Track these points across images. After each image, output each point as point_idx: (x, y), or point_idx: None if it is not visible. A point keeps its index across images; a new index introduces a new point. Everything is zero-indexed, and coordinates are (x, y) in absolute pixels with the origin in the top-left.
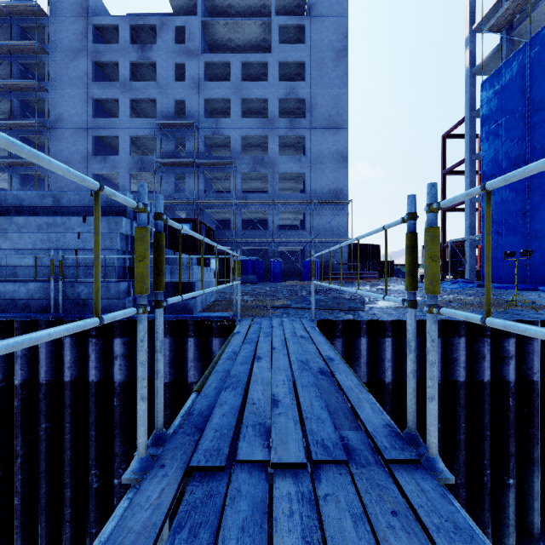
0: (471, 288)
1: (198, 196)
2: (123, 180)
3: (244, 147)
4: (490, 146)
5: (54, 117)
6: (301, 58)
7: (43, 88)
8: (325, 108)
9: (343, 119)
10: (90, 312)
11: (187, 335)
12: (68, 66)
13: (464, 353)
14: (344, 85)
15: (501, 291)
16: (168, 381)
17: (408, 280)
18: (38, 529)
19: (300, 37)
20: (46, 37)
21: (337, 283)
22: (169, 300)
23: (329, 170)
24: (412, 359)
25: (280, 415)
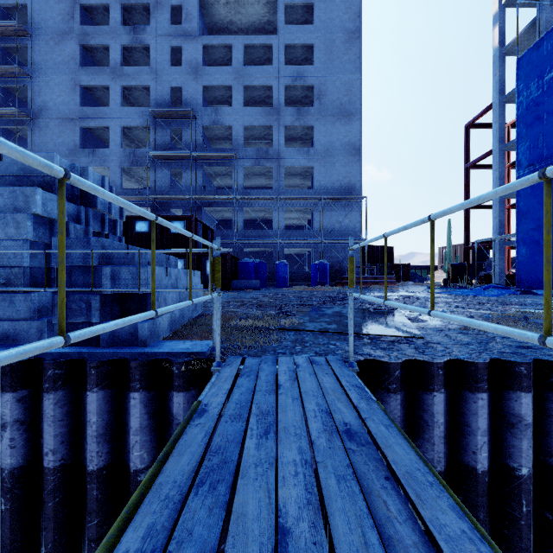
0: (512, 295)
1: (196, 192)
2: (113, 175)
3: (247, 140)
4: (528, 131)
5: (37, 105)
6: (310, 40)
7: (25, 74)
8: (336, 95)
9: (356, 107)
10: None
11: (129, 386)
12: (53, 50)
13: None
14: (357, 70)
15: None
16: (94, 467)
17: None
18: None
19: (308, 18)
20: (29, 18)
21: None
22: None
23: (340, 164)
24: None
25: None
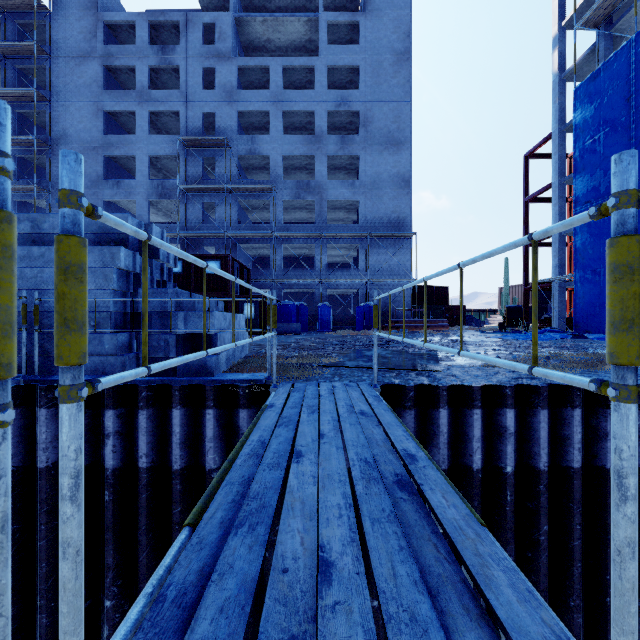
0: (564, 339)
1: (231, 228)
2: (139, 209)
3: (286, 170)
4: (585, 166)
5: (56, 132)
6: (355, 62)
7: (43, 98)
8: (384, 122)
9: (405, 135)
10: None
11: (205, 405)
12: (74, 72)
13: (579, 430)
14: (406, 94)
15: (603, 343)
16: (178, 467)
17: (620, 340)
18: None
19: (353, 37)
20: (47, 36)
21: (399, 334)
22: (105, 379)
23: (388, 197)
24: (630, 516)
25: (336, 613)
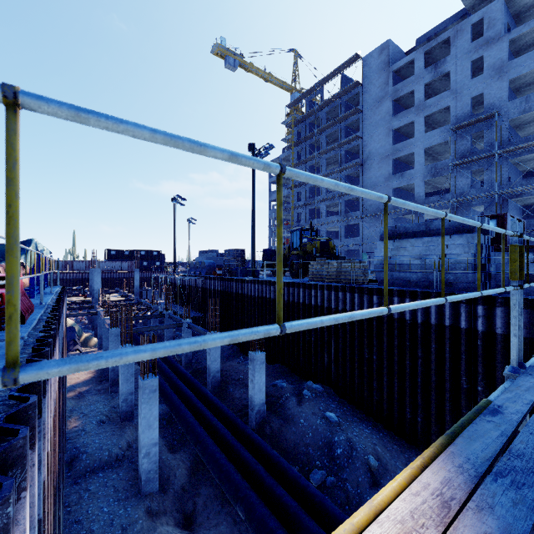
0: None
1: (500, 186)
2: (417, 189)
3: None
4: None
5: (365, 155)
6: None
7: (359, 138)
8: None
9: None
10: (454, 290)
11: None
12: (375, 114)
13: None
14: None
15: None
16: None
17: None
18: (429, 399)
19: None
20: (360, 100)
21: None
22: None
23: None
24: None
25: None
